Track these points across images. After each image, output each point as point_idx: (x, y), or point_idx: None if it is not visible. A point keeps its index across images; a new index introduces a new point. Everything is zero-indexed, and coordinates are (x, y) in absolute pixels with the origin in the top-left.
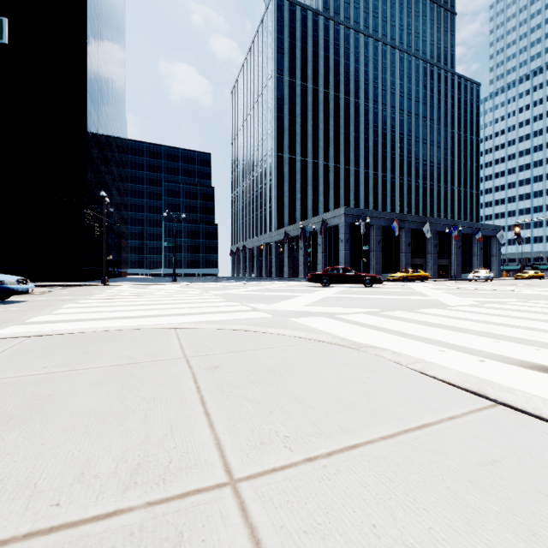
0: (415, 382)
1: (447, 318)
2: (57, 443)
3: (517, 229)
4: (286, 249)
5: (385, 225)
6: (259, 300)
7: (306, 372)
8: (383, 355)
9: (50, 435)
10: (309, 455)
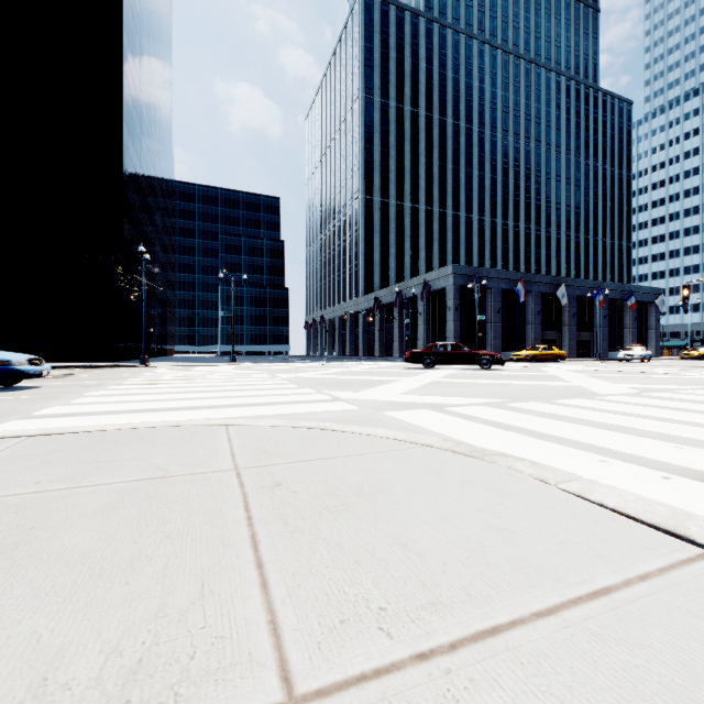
0: (574, 512)
1: (600, 413)
2: (20, 617)
3: (686, 292)
4: (377, 320)
5: (507, 288)
6: (342, 386)
7: (409, 495)
8: (519, 468)
9: (13, 600)
10: (420, 648)
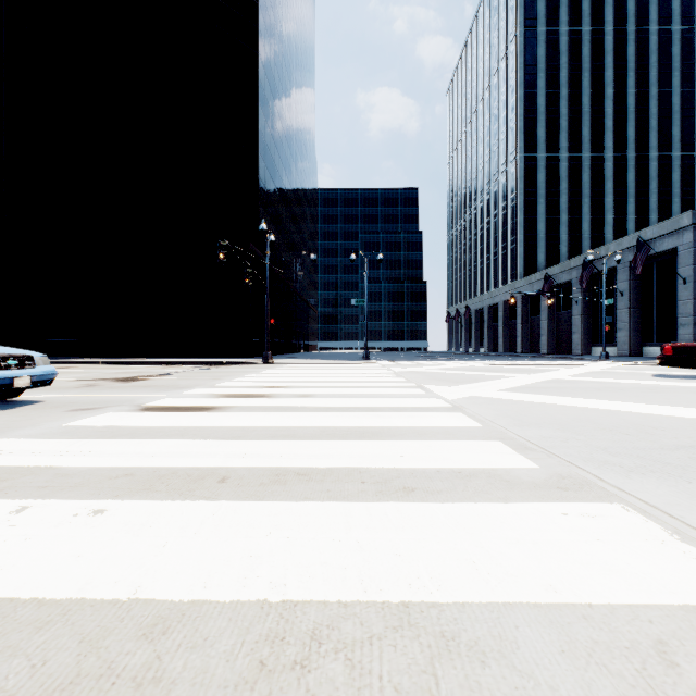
0: None
1: None
2: None
3: None
4: (544, 306)
5: None
6: None
7: None
8: None
9: None
10: None
